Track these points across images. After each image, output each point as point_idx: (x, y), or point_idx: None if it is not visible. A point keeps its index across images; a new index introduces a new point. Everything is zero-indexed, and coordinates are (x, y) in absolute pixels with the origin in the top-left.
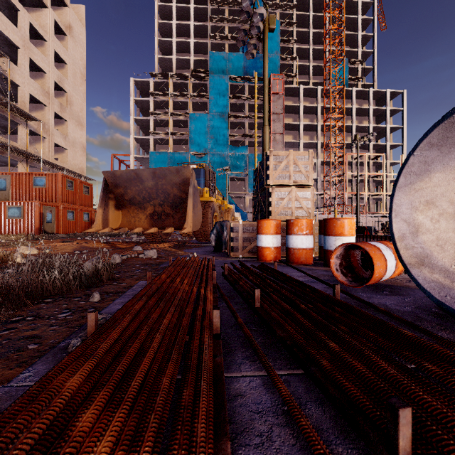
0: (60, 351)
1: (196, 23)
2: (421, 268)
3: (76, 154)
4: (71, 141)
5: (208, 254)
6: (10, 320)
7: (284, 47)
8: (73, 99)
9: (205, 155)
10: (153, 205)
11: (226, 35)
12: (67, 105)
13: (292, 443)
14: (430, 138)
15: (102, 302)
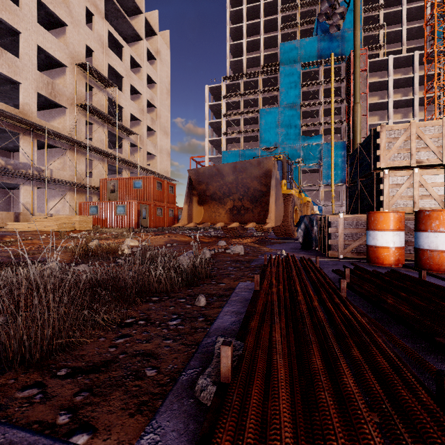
0: (185, 392)
1: (266, 18)
2: None
3: (163, 159)
4: (159, 149)
5: (297, 251)
6: (124, 322)
7: (367, 16)
8: (161, 113)
9: (276, 149)
10: (233, 200)
11: (297, 21)
12: (156, 118)
13: None
14: None
15: (208, 308)
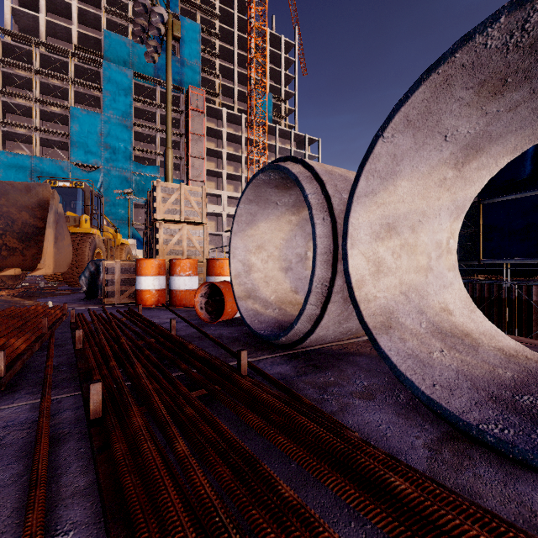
0: None
1: None
2: (247, 300)
3: None
4: None
5: (74, 302)
6: None
7: (206, 58)
8: None
9: (97, 169)
10: None
11: (129, 16)
12: None
13: (22, 437)
14: (247, 195)
15: None
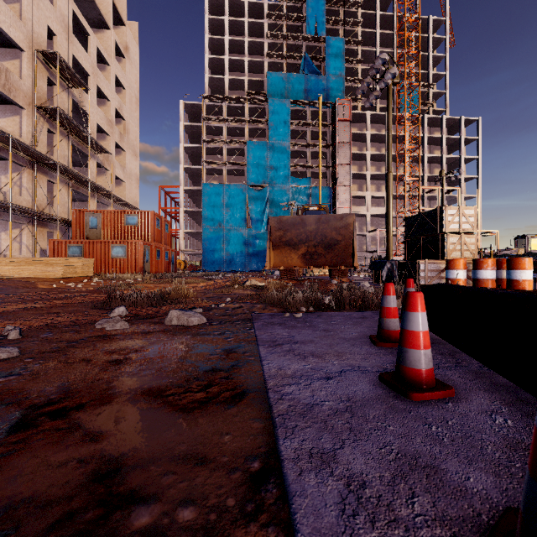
0: None
1: (251, 39)
2: None
3: (132, 187)
4: (128, 173)
5: None
6: None
7: (348, 67)
8: (130, 127)
9: (264, 187)
10: (307, 246)
11: (285, 53)
12: (124, 134)
13: None
14: None
15: None
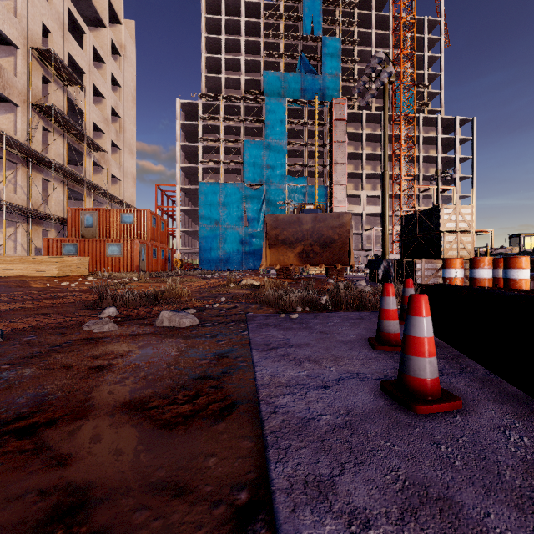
0: None
1: (248, 38)
2: None
3: (128, 186)
4: (124, 172)
5: None
6: None
7: (344, 67)
8: (126, 125)
9: (261, 186)
10: (304, 245)
11: (282, 53)
12: (121, 132)
13: None
14: None
15: None
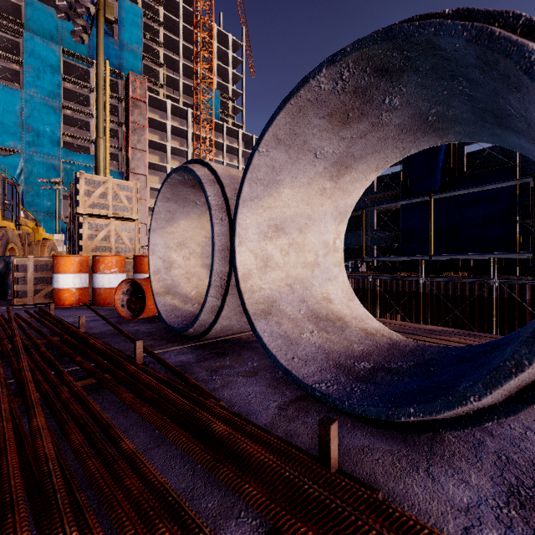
0: None
1: None
2: (166, 296)
3: None
4: None
5: None
6: None
7: (149, 45)
8: None
9: (16, 153)
10: None
11: None
12: None
13: None
14: (164, 193)
15: None
